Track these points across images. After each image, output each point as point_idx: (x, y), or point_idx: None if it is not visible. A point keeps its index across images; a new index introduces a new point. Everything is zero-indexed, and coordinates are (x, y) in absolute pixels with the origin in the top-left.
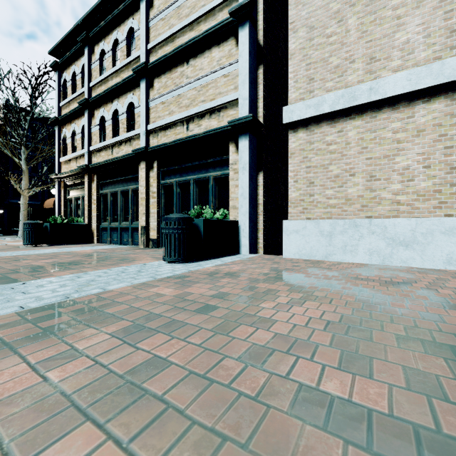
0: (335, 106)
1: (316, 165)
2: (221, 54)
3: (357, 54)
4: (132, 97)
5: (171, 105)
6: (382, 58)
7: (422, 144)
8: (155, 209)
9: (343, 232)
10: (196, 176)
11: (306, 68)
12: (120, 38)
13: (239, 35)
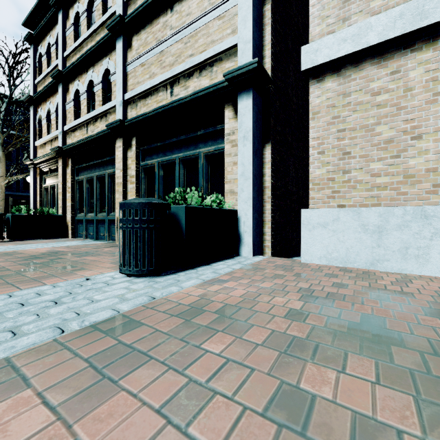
0: (389, 32)
1: (354, 127)
2: None
3: None
4: (108, 63)
5: (152, 66)
6: None
7: None
8: (134, 196)
9: (401, 227)
10: (182, 153)
11: None
12: None
13: None
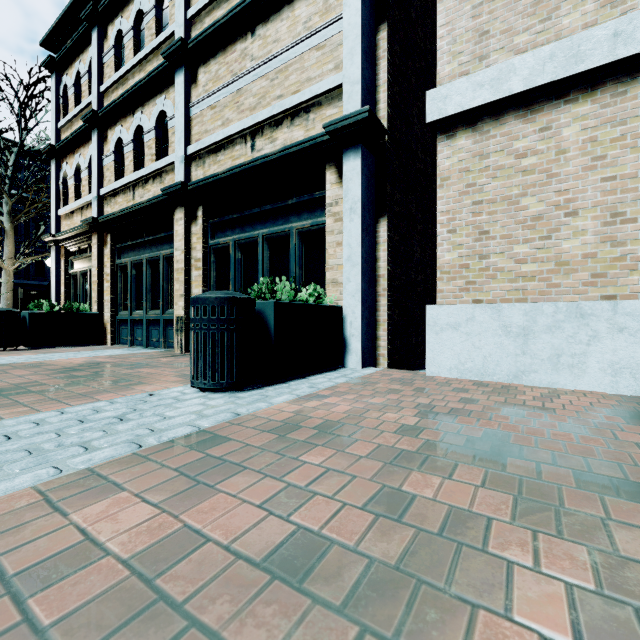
0: (536, 78)
1: (494, 198)
2: (312, 9)
3: None
4: (164, 103)
5: (225, 109)
6: None
7: None
8: (200, 287)
9: (552, 328)
10: (267, 229)
11: (473, 14)
12: (146, 8)
13: None
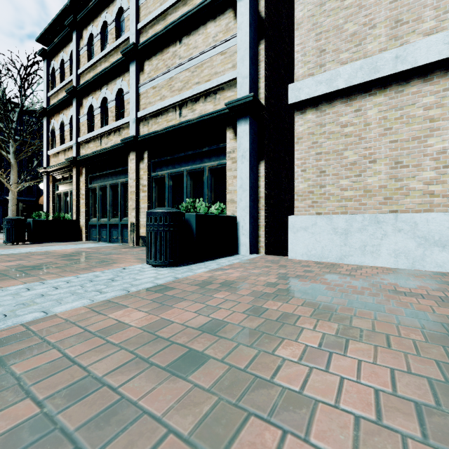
0: (352, 80)
1: (328, 151)
2: (218, 29)
3: (378, 17)
4: (122, 83)
5: (162, 89)
6: (411, 19)
7: None
8: (146, 203)
9: (361, 230)
10: (189, 167)
11: (316, 39)
12: (109, 20)
13: (237, 6)
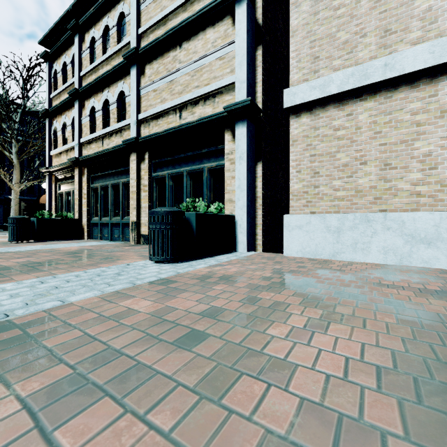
0: (344, 86)
1: (322, 153)
2: (217, 35)
3: (369, 27)
4: (123, 86)
5: (163, 92)
6: (399, 29)
7: (446, 127)
8: (147, 203)
9: (353, 228)
10: (189, 167)
11: (310, 46)
12: (111, 24)
13: (235, 13)
